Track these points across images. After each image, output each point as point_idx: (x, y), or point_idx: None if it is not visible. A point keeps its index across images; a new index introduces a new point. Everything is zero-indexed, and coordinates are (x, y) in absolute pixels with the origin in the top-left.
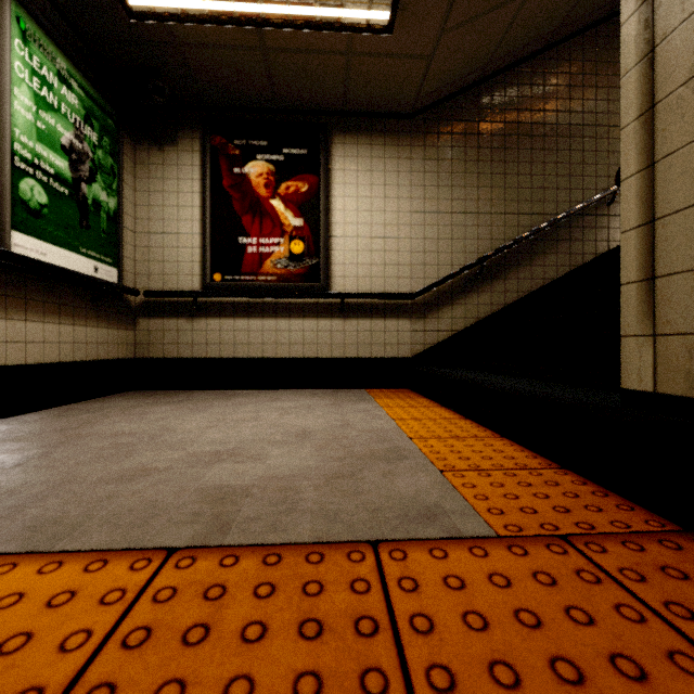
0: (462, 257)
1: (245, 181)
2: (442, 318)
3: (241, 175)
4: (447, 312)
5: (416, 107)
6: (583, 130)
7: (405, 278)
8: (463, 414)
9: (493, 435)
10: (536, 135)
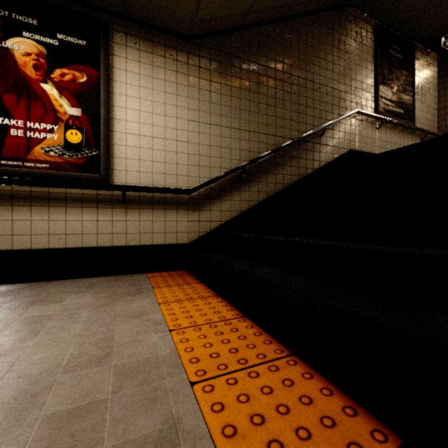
0: (228, 162)
1: (7, 56)
2: (214, 210)
3: (1, 48)
4: (217, 206)
5: (193, 32)
6: (306, 83)
7: (183, 175)
8: (240, 309)
9: (282, 351)
10: (278, 78)
